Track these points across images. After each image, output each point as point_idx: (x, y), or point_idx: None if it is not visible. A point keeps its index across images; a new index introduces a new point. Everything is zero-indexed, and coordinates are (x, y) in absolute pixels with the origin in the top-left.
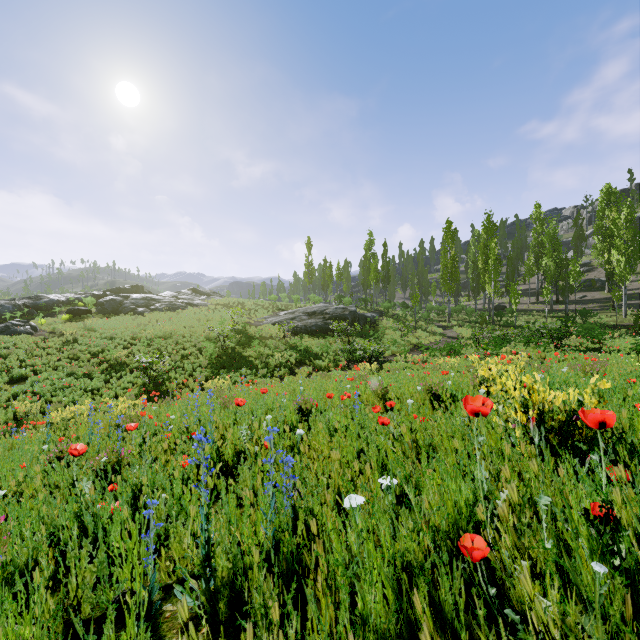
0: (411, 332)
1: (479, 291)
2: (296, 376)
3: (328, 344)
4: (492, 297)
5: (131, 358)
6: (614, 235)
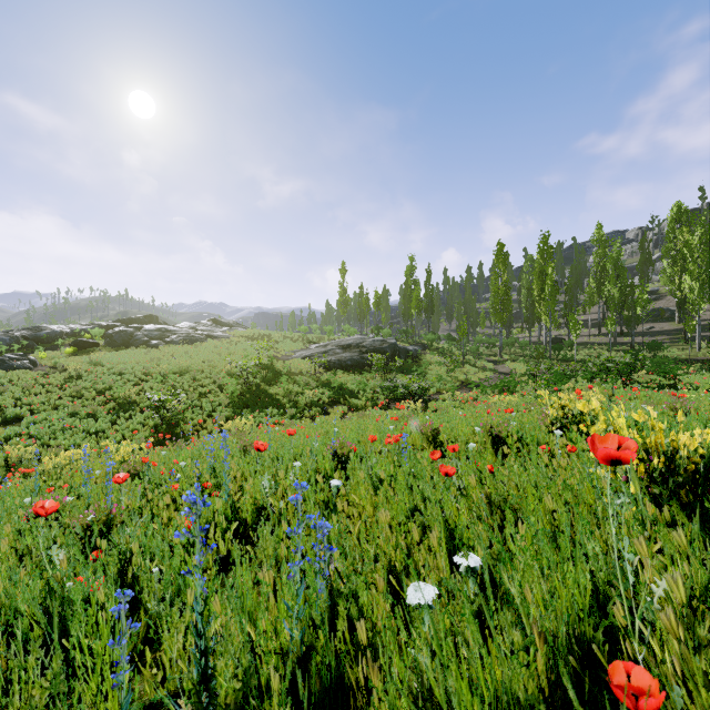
0: (458, 367)
1: (534, 322)
2: (329, 416)
3: (365, 381)
4: (549, 328)
5: (142, 396)
6: (686, 258)
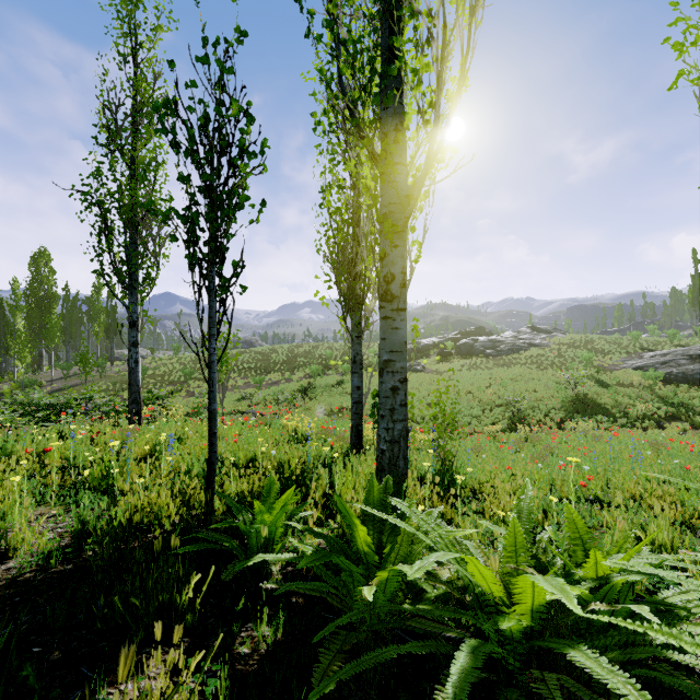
0: None
1: None
2: (664, 431)
3: None
4: None
5: (494, 395)
6: None
